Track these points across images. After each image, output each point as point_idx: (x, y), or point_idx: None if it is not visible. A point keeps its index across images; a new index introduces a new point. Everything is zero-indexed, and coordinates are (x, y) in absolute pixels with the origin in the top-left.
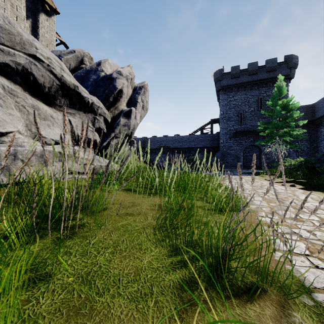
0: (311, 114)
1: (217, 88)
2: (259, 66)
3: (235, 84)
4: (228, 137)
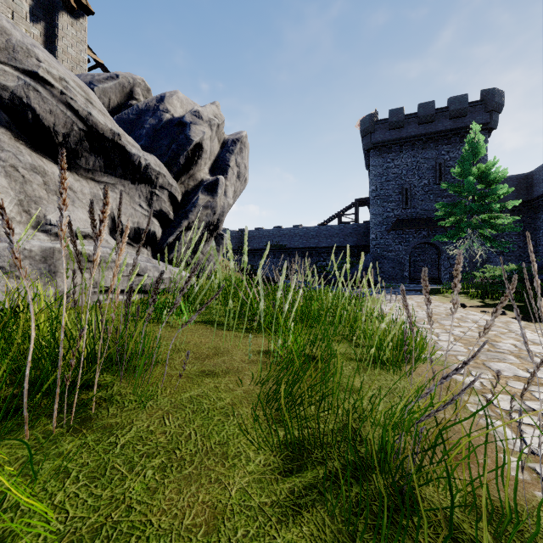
0: (525, 189)
1: (365, 146)
2: (438, 109)
3: (396, 140)
4: (384, 230)
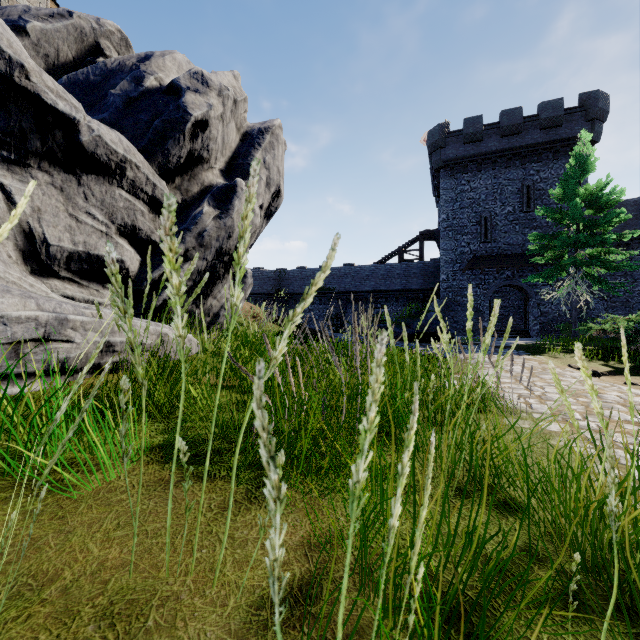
0: (634, 219)
1: (434, 164)
2: (526, 117)
3: (472, 156)
4: (458, 269)
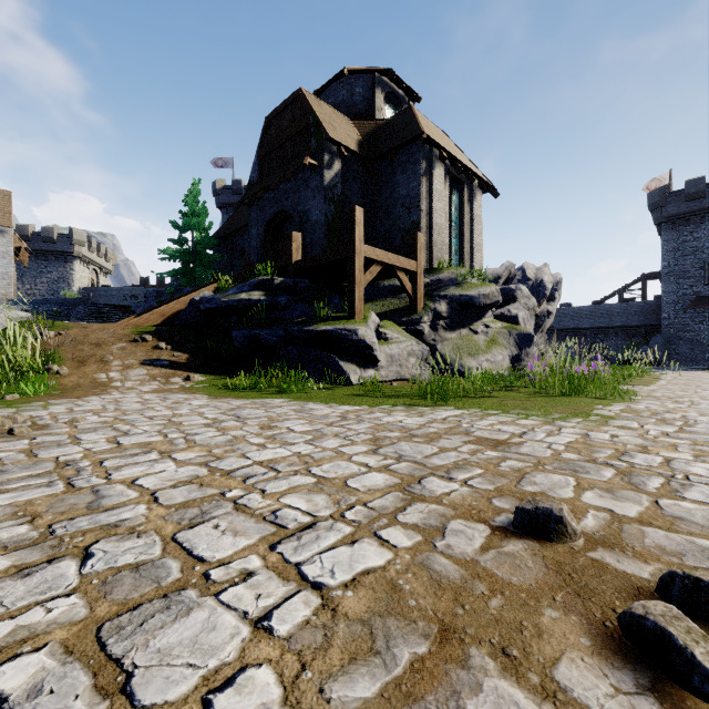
0: None
1: (655, 220)
2: None
3: (695, 211)
4: (680, 309)
